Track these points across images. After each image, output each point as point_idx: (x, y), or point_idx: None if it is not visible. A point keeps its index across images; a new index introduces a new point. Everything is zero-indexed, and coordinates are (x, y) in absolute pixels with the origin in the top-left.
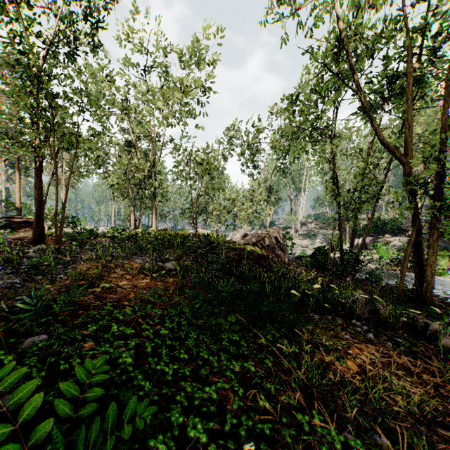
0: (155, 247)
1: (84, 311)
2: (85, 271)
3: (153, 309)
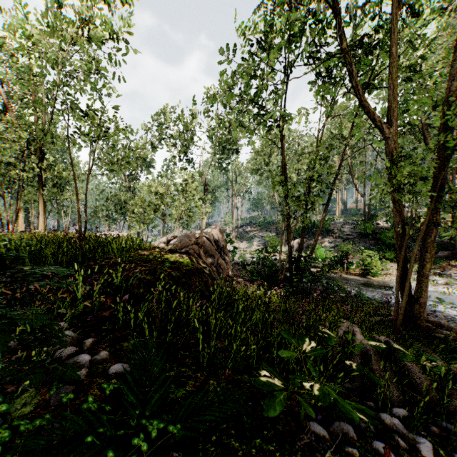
0: None
1: None
2: None
3: None
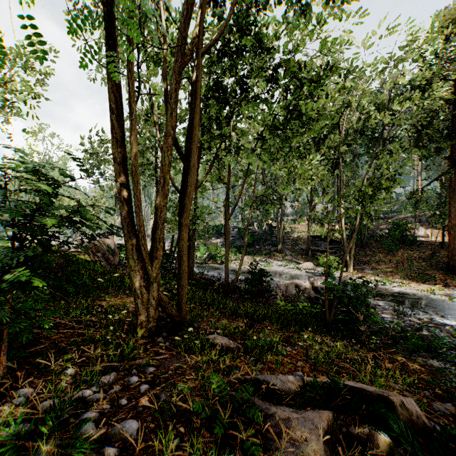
0: None
1: None
2: None
3: None
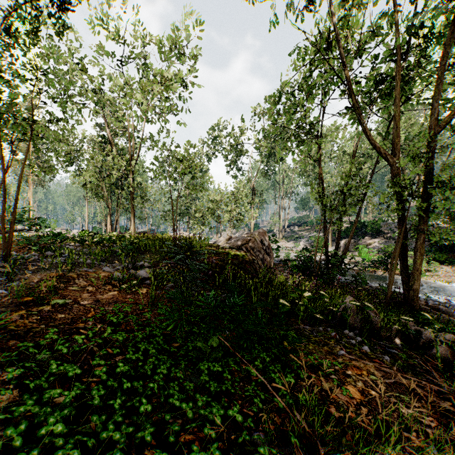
0: (129, 252)
1: (18, 341)
2: (36, 284)
3: (116, 331)
